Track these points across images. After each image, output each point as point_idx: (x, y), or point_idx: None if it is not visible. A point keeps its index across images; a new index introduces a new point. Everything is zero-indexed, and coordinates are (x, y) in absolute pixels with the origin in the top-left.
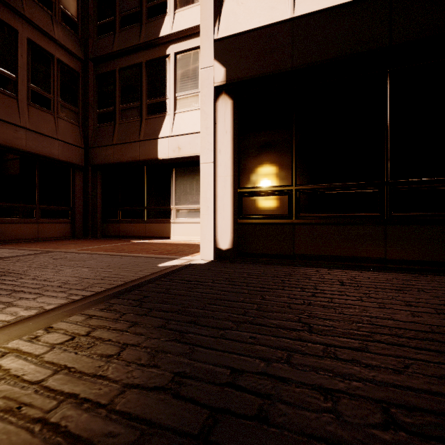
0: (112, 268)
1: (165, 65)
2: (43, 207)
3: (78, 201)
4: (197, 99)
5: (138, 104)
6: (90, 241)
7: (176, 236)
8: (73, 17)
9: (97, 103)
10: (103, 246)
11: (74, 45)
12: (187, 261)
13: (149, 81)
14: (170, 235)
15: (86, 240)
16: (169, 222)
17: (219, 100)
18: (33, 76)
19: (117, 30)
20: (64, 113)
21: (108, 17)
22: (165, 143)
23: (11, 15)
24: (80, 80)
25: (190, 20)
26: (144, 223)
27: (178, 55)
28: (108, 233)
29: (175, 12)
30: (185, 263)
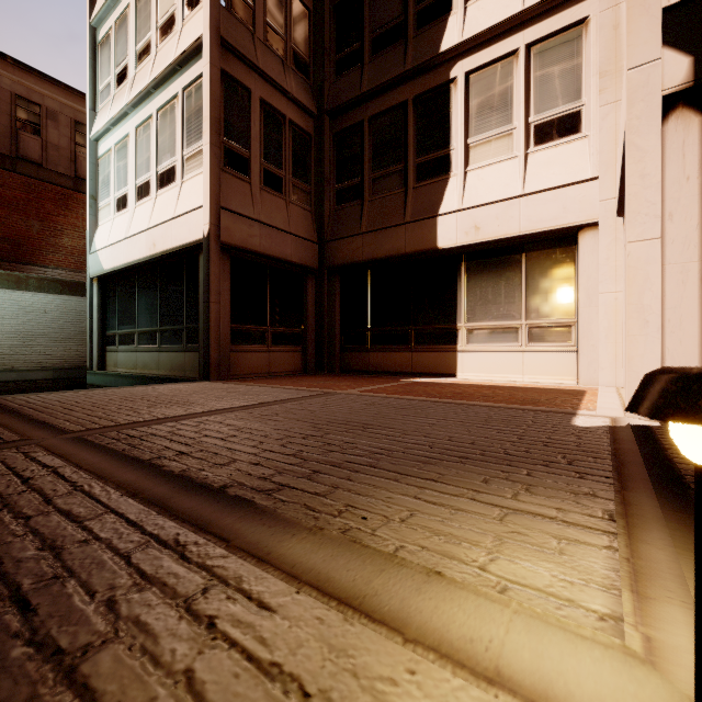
0: (507, 426)
1: (447, 96)
2: (274, 329)
3: (310, 321)
4: (508, 142)
5: (401, 167)
6: (342, 378)
7: (466, 372)
8: (304, 57)
9: (335, 176)
10: (383, 387)
11: (307, 96)
12: (608, 419)
13: (420, 126)
14: (455, 371)
15: (330, 376)
16: (453, 349)
17: (668, 121)
18: (265, 149)
19: (367, 60)
20: (295, 196)
21: (352, 44)
22: (450, 222)
23: (244, 71)
24: (312, 145)
25: (496, 11)
26: (410, 352)
27: (472, 75)
28: (351, 367)
29: (466, 6)
30: (621, 424)
